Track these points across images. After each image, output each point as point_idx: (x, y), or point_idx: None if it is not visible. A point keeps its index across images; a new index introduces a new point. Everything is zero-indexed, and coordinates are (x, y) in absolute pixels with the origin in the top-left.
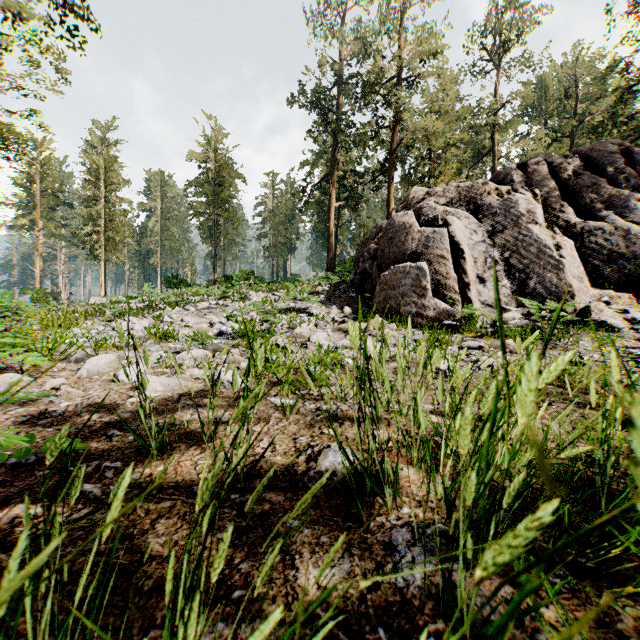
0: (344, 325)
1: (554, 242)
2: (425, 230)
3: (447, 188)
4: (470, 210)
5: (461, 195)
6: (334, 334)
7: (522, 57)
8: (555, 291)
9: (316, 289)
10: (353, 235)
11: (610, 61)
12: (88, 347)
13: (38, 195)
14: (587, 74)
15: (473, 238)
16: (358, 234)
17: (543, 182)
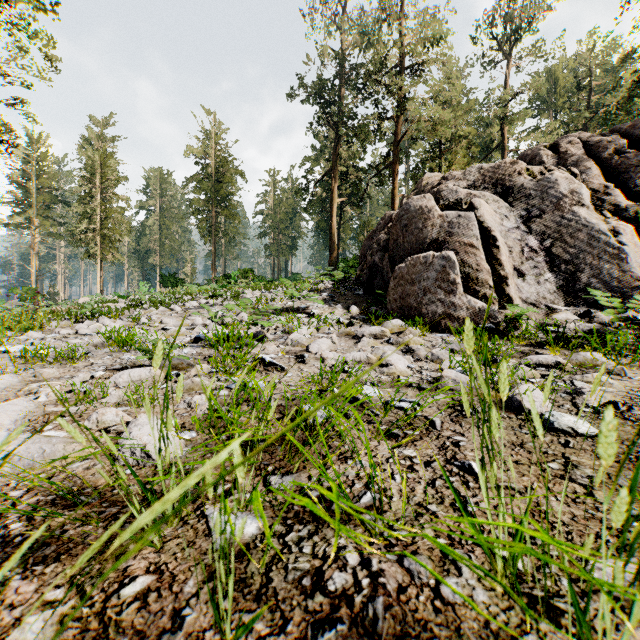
0: (352, 328)
1: (608, 227)
2: (448, 214)
3: (468, 170)
4: (497, 193)
5: (485, 177)
6: (340, 341)
7: (533, 46)
8: (617, 286)
9: (318, 286)
10: (356, 233)
11: (622, 53)
12: (19, 358)
13: (34, 193)
14: (597, 67)
15: (504, 224)
16: (361, 232)
17: (580, 162)
